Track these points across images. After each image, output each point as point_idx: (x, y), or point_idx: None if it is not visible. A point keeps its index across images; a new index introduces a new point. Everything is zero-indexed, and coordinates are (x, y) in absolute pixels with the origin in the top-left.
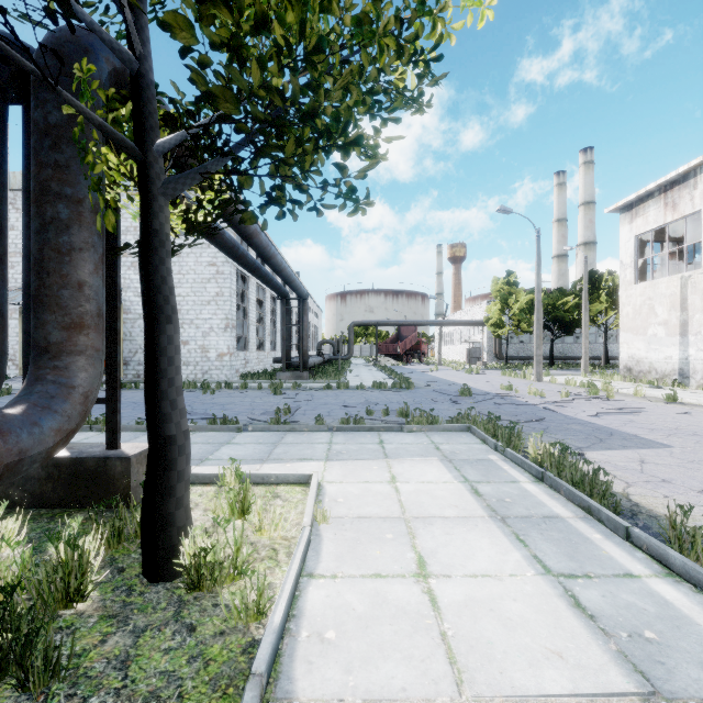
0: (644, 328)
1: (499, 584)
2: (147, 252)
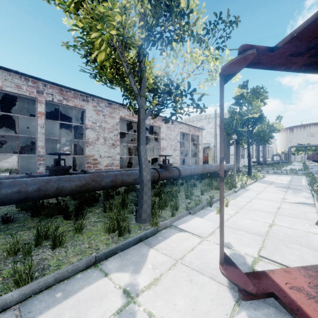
0: None
1: (284, 179)
2: (248, 151)
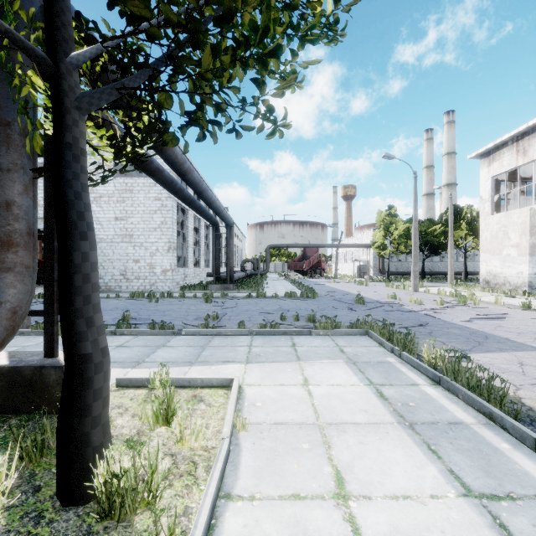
0: (499, 250)
1: (422, 510)
2: (59, 166)
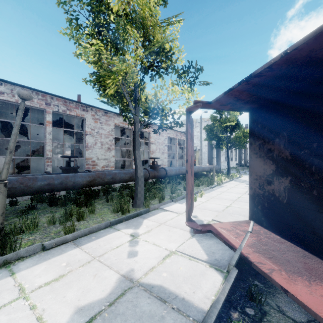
0: None
1: None
2: (227, 154)
